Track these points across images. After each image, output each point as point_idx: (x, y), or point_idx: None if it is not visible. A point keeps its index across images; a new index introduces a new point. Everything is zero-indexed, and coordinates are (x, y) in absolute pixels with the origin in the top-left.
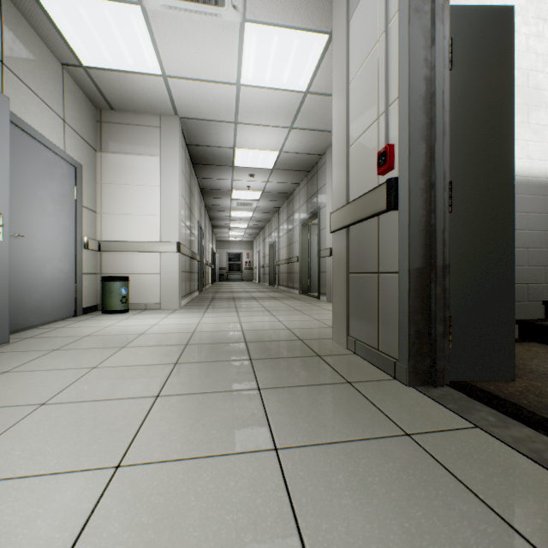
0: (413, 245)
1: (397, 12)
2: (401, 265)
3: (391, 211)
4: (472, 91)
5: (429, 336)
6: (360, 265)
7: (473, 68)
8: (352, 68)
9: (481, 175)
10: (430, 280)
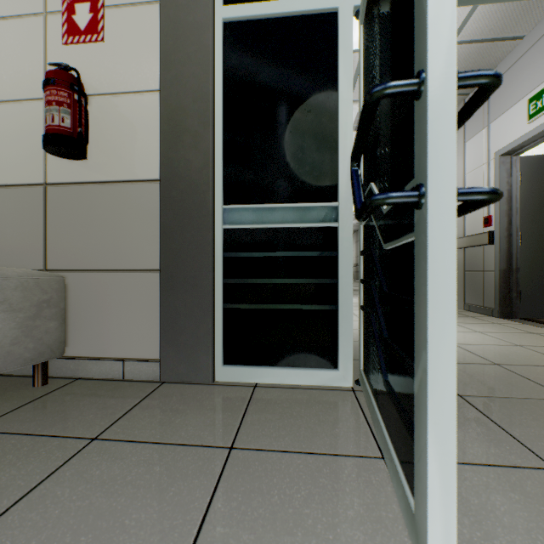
0: (500, 260)
1: (493, 159)
2: (495, 268)
3: (490, 244)
4: (531, 192)
5: (509, 298)
6: (472, 268)
7: (532, 182)
8: (467, 168)
9: (536, 229)
10: (509, 274)
